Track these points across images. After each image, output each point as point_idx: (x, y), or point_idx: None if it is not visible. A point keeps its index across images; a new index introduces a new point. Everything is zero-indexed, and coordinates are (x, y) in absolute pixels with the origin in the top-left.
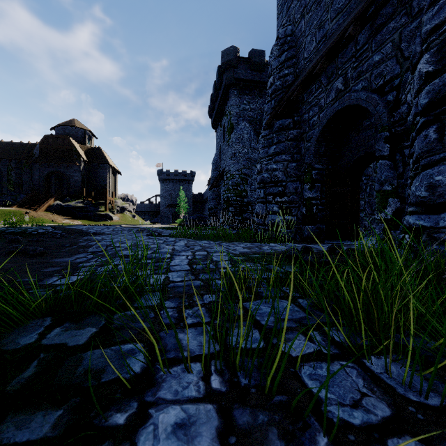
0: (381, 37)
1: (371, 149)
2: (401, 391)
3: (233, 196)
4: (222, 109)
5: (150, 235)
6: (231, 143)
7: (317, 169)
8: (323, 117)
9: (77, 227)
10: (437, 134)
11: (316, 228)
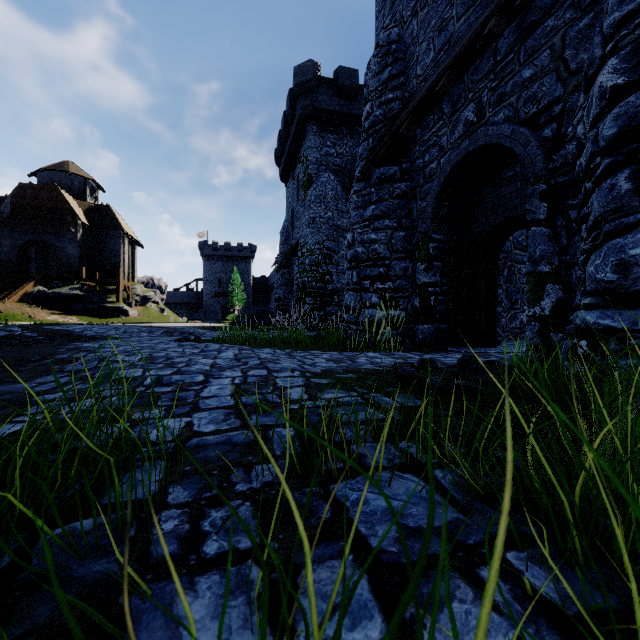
0: (534, 41)
1: (515, 212)
2: None
3: (311, 281)
4: (295, 152)
5: (181, 339)
6: (309, 203)
7: (436, 241)
8: (445, 163)
9: (64, 327)
10: (631, 182)
11: (434, 328)
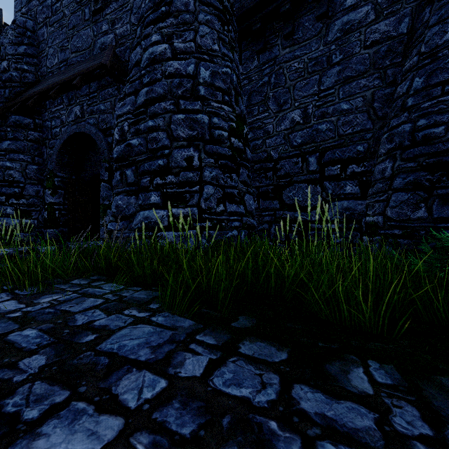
0: (105, 94)
1: None
2: (22, 293)
3: None
4: None
5: None
6: None
7: (60, 177)
8: (64, 132)
9: None
10: (120, 177)
11: (59, 231)
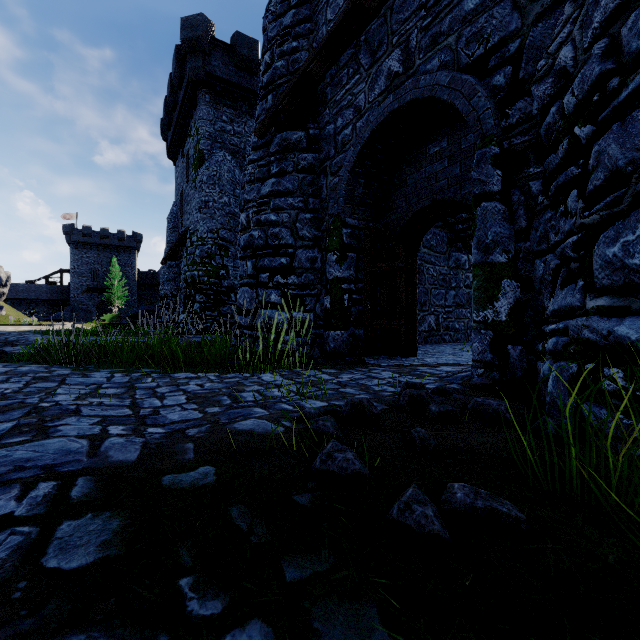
0: None
1: (443, 194)
2: None
3: (202, 276)
4: (185, 124)
5: None
6: (200, 183)
7: (350, 227)
8: (362, 127)
9: None
10: None
11: (348, 334)
